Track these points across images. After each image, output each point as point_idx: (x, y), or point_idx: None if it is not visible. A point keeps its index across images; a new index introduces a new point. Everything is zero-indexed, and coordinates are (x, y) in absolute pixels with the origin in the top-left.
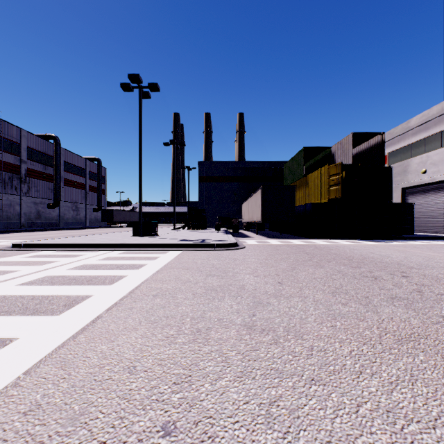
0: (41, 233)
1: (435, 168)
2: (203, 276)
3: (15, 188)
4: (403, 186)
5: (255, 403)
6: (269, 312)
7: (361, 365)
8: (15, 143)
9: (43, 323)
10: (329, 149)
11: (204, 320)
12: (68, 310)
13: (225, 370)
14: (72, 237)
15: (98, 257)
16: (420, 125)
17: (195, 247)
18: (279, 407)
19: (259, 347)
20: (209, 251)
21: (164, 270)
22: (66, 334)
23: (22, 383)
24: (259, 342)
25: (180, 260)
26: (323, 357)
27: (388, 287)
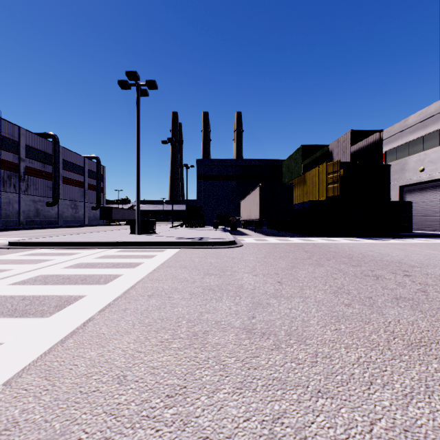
0: (40, 231)
1: (433, 166)
2: (201, 275)
3: (14, 186)
4: (401, 184)
5: (257, 420)
6: (269, 314)
7: (371, 375)
8: (14, 142)
9: (31, 326)
10: (327, 147)
11: (201, 323)
12: (59, 311)
13: (223, 380)
14: (70, 235)
15: (94, 255)
16: (417, 123)
17: (193, 245)
18: (284, 425)
19: (260, 353)
20: (207, 249)
21: (160, 269)
22: (54, 339)
23: (0, 395)
24: (260, 347)
25: (177, 258)
26: (329, 365)
27: (391, 287)
